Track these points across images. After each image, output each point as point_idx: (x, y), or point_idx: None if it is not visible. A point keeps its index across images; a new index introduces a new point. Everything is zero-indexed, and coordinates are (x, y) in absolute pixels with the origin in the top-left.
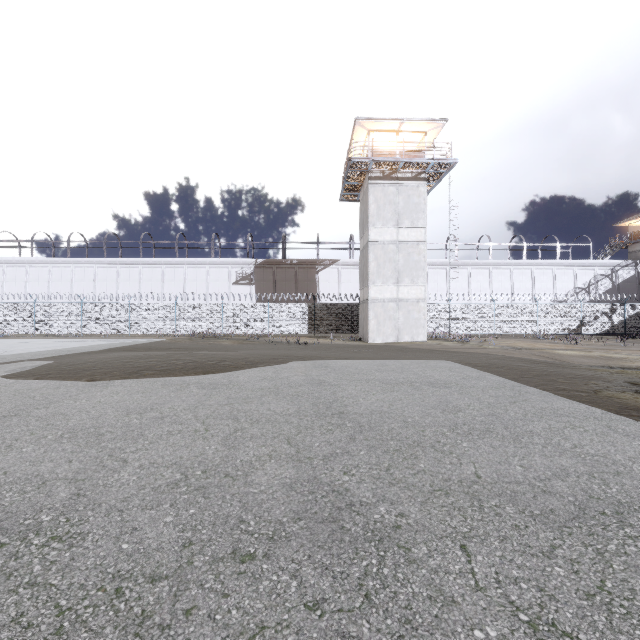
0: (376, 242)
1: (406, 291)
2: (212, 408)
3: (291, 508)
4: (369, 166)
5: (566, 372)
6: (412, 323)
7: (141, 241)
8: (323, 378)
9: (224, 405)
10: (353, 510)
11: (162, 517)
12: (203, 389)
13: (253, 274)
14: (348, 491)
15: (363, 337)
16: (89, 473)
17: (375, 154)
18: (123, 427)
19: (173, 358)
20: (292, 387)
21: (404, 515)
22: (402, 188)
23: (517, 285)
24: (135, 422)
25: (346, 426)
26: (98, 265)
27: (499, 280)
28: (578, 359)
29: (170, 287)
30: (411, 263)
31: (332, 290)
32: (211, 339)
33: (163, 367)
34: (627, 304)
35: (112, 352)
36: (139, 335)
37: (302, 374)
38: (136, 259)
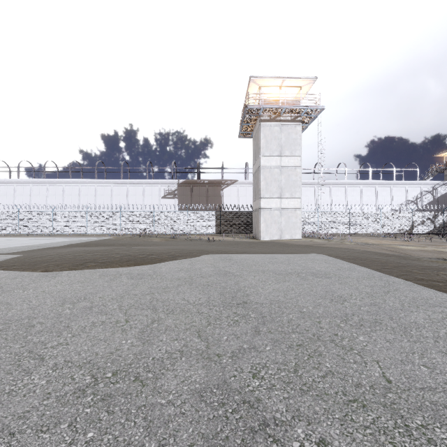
0: (265, 167)
1: (287, 202)
2: (136, 298)
3: (200, 430)
4: (260, 111)
5: (416, 264)
6: (291, 226)
7: (96, 167)
8: (228, 269)
9: (146, 294)
10: (268, 433)
11: (54, 445)
12: (131, 279)
13: (176, 190)
14: (260, 402)
15: (255, 236)
16: (1, 375)
17: (264, 102)
18: (54, 318)
19: (113, 252)
20: (203, 277)
21: (326, 442)
22: (284, 128)
23: (365, 198)
24: (66, 312)
25: (250, 317)
26: (65, 184)
27: (352, 195)
28: (417, 253)
29: (117, 200)
30: (290, 182)
31: (233, 202)
32: (145, 237)
33: (104, 260)
34: (445, 212)
35: (70, 247)
36: (94, 234)
37: (211, 266)
38: (93, 180)
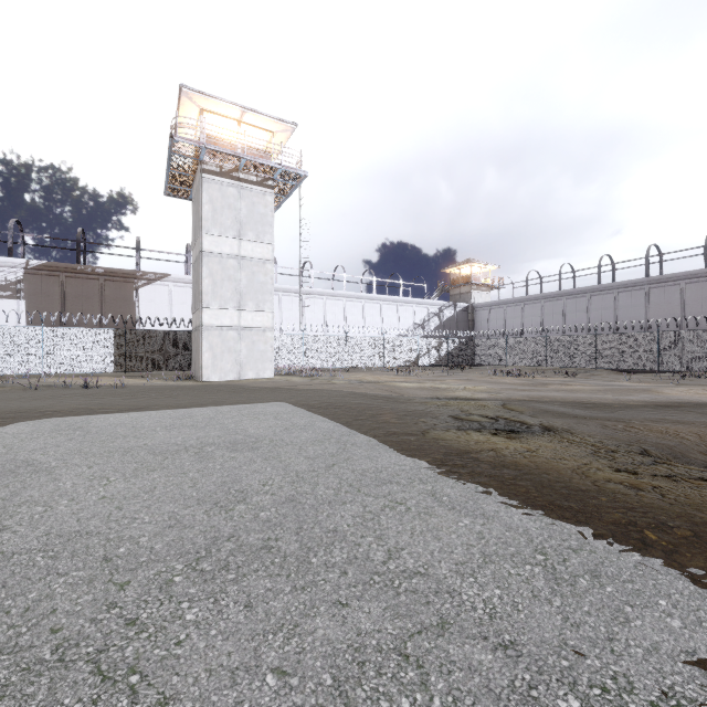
0: (211, 253)
1: (250, 318)
2: None
3: None
4: (201, 154)
5: (401, 408)
6: (258, 356)
7: None
8: (38, 455)
9: None
10: None
11: None
12: None
13: (21, 282)
14: None
15: (195, 375)
16: None
17: (208, 140)
18: None
19: None
20: None
21: None
22: (245, 192)
23: (368, 319)
24: None
25: None
26: None
27: (353, 313)
28: (414, 391)
29: None
30: (256, 284)
31: (159, 313)
32: None
33: None
34: (450, 339)
35: None
36: None
37: (0, 450)
38: None
